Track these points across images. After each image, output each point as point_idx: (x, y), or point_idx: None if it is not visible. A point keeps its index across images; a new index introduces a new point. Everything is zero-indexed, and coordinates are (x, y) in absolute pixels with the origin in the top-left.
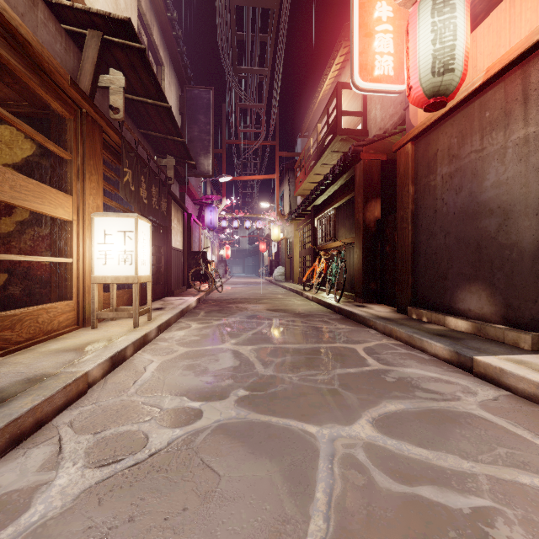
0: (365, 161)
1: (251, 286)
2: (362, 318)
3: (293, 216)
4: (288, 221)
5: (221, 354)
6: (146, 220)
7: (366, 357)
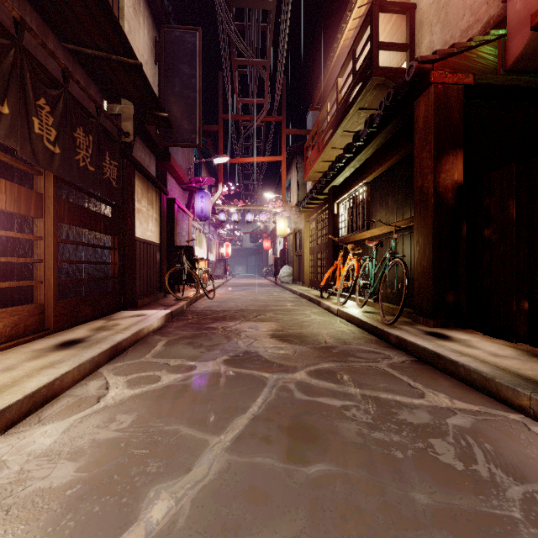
0: (437, 86)
1: (252, 289)
2: (480, 378)
3: (303, 204)
4: (297, 212)
5: None
6: None
7: None
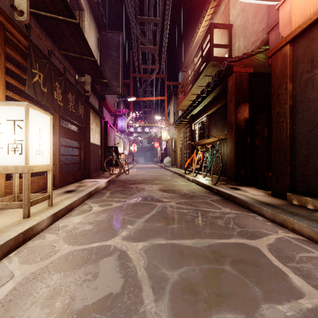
0: (236, 73)
1: (149, 170)
2: (244, 202)
3: (176, 123)
4: (173, 127)
5: (104, 261)
6: (44, 111)
7: (284, 269)
